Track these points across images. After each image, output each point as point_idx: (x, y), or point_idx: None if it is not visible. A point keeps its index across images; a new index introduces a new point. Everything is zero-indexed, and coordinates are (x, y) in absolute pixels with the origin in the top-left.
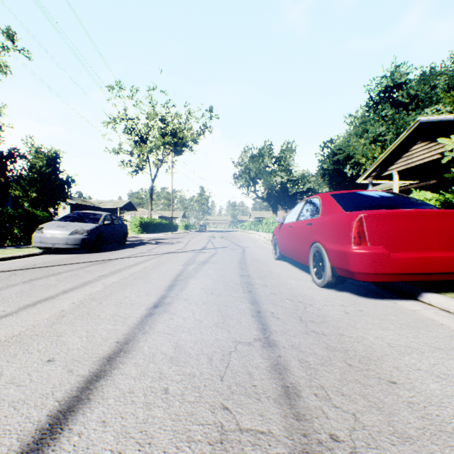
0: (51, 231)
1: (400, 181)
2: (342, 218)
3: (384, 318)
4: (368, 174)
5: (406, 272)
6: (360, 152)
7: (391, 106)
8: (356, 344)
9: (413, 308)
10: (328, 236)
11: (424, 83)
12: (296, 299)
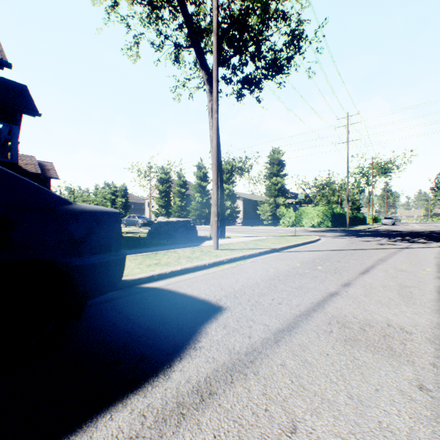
0: (387, 221)
1: None
2: None
3: None
4: None
5: None
6: None
7: None
8: None
9: None
10: None
11: None
12: None
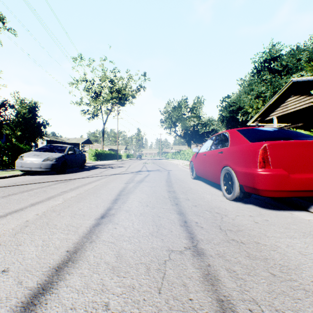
0: (29, 158)
1: (277, 124)
2: (249, 147)
3: (287, 227)
4: (255, 119)
5: (302, 189)
6: (248, 105)
7: (270, 72)
8: (272, 252)
9: (308, 218)
10: (237, 161)
11: (292, 56)
12: (213, 211)
